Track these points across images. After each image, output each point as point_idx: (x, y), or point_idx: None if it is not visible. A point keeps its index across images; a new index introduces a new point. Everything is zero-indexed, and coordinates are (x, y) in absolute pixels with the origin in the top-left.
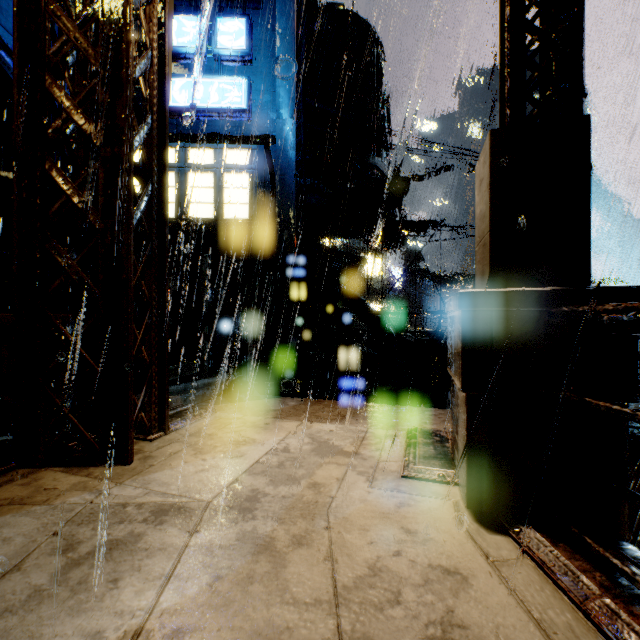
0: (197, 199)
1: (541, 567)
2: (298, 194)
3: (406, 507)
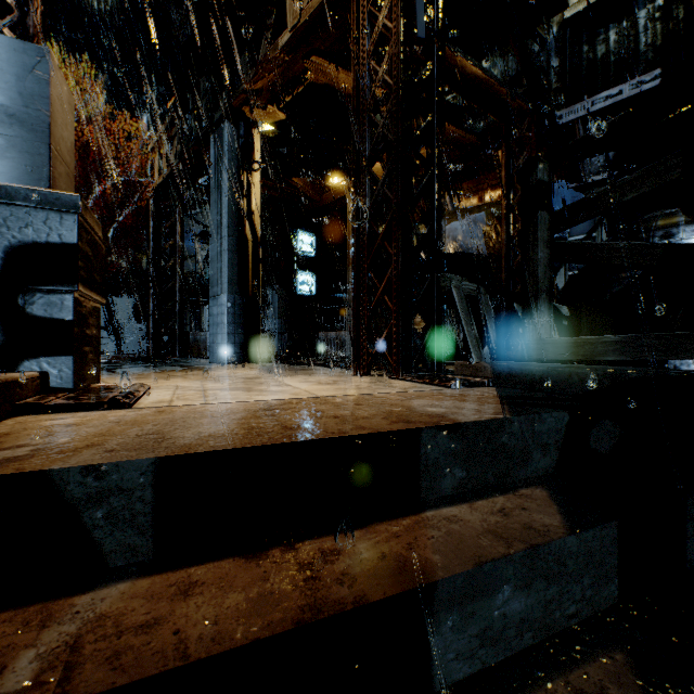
0: None
1: None
2: None
3: (149, 384)
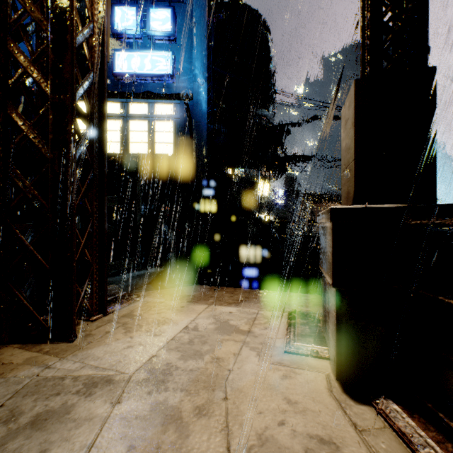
0: (136, 140)
1: (401, 437)
2: (209, 136)
3: (288, 379)
